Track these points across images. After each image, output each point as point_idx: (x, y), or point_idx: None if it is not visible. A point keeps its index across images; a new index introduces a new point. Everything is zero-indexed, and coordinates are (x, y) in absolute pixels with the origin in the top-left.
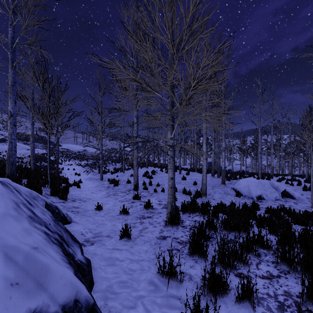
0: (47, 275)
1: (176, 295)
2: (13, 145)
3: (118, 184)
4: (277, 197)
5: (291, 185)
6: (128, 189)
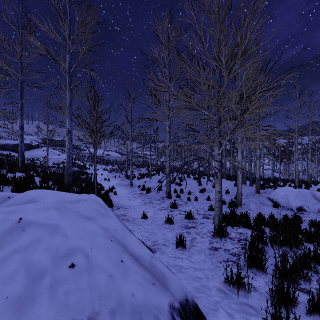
0: (165, 278)
1: (247, 303)
2: (70, 158)
3: (150, 191)
4: None
5: None
6: (161, 197)
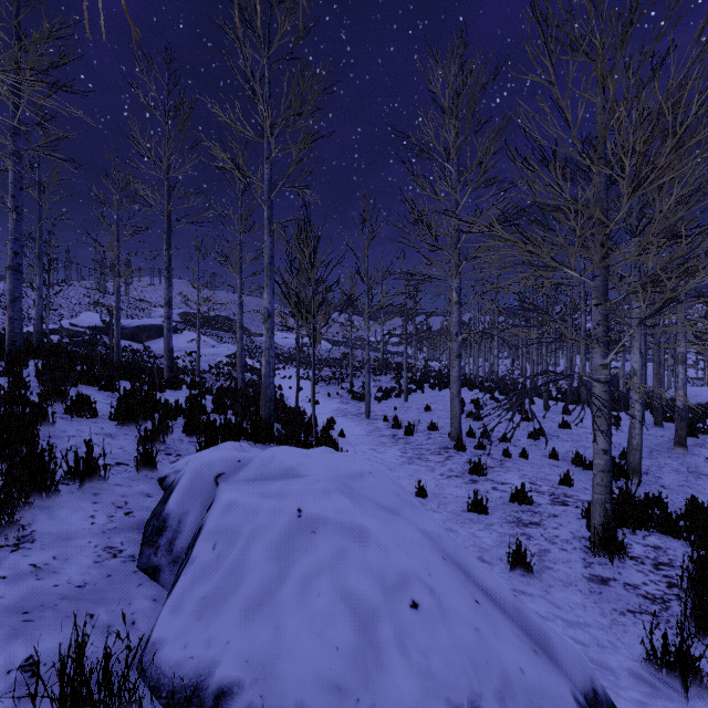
0: (548, 642)
1: None
2: (272, 366)
3: (413, 432)
4: None
5: None
6: (440, 445)
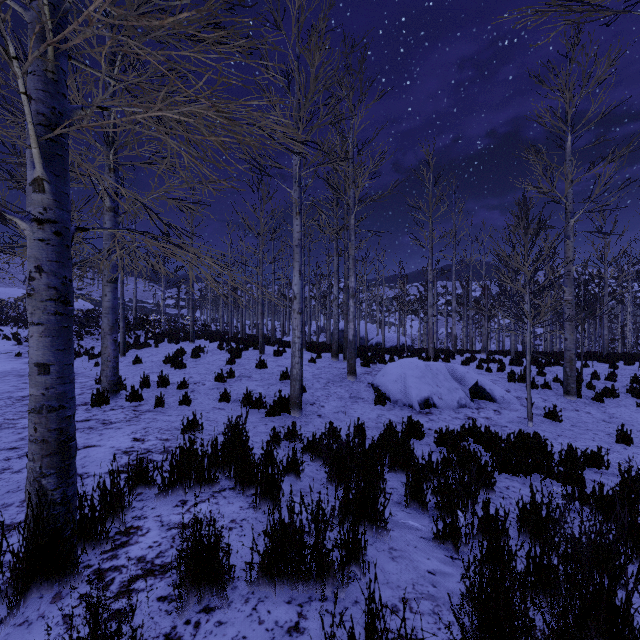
0: None
1: None
2: None
3: None
4: (462, 401)
5: (487, 372)
6: (80, 402)
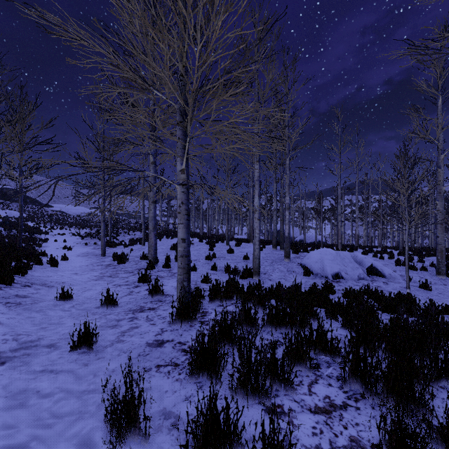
0: None
1: None
2: None
3: (126, 261)
4: (361, 275)
5: (380, 259)
6: (139, 267)
